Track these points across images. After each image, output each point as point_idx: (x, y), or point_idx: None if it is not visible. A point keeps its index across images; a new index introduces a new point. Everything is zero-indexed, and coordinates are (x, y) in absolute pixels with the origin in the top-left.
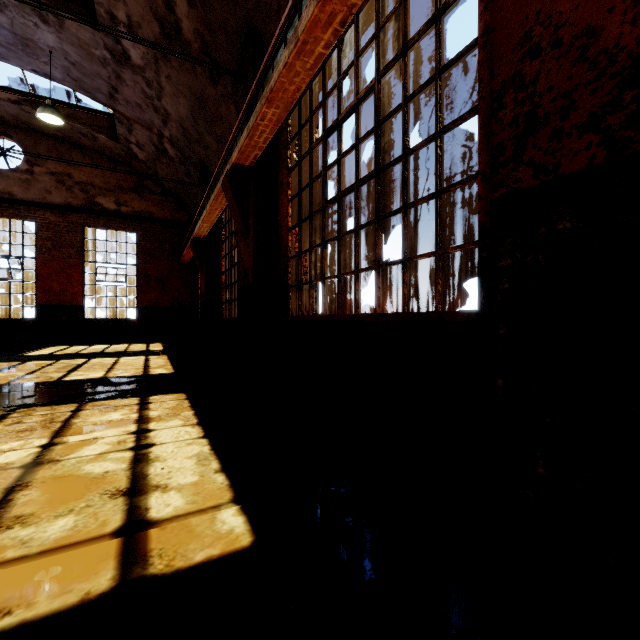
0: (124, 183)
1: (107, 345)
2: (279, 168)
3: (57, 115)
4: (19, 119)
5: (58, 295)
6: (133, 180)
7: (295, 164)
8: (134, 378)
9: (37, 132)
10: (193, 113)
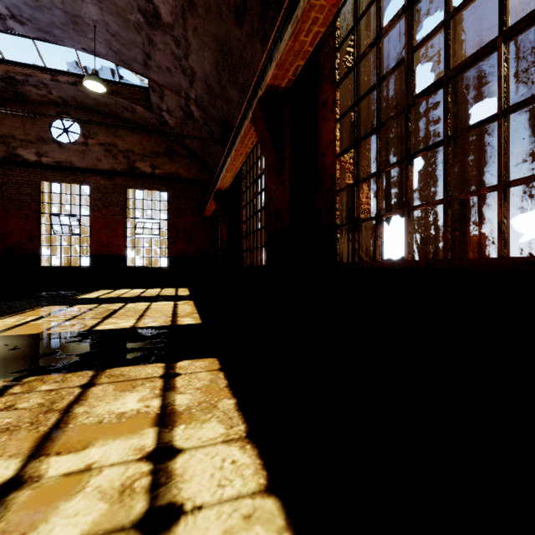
0: (157, 149)
1: (144, 289)
2: (320, 87)
3: (100, 82)
4: (76, 99)
5: (106, 246)
6: (165, 146)
7: (347, 71)
8: (162, 330)
9: (90, 110)
10: (217, 66)
